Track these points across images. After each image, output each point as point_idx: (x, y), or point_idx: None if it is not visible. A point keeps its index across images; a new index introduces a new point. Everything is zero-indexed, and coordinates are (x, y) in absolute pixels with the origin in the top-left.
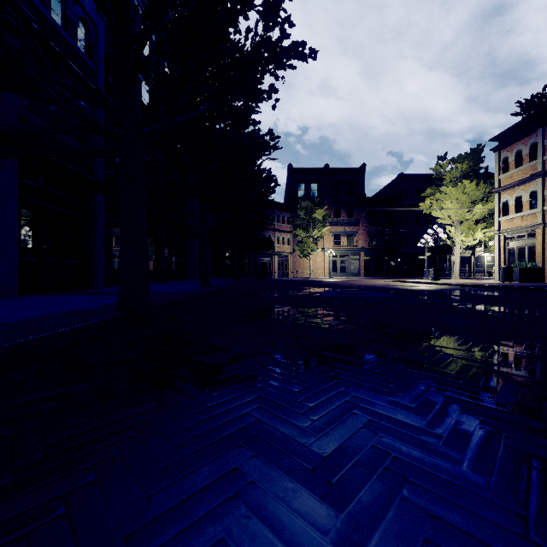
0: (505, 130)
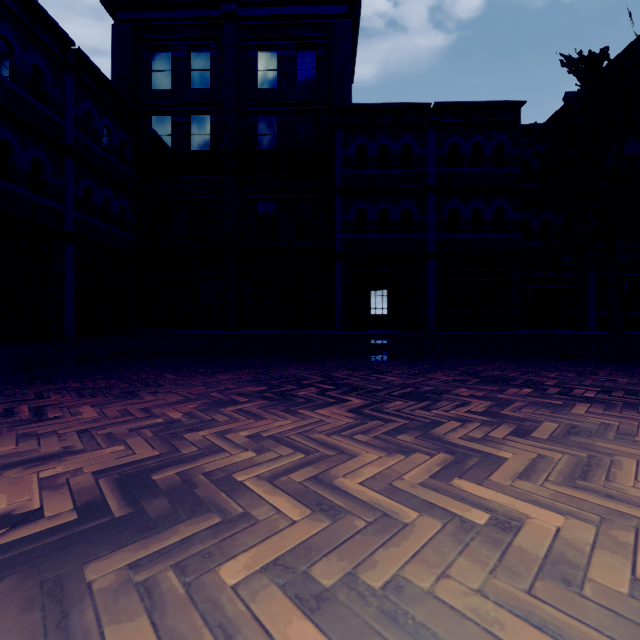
0: None
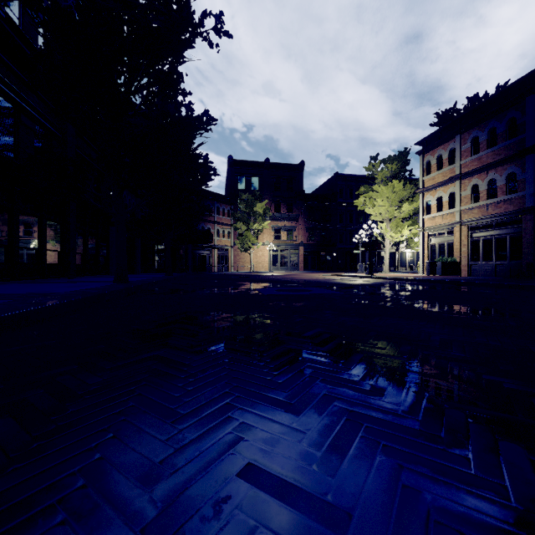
0: (428, 135)
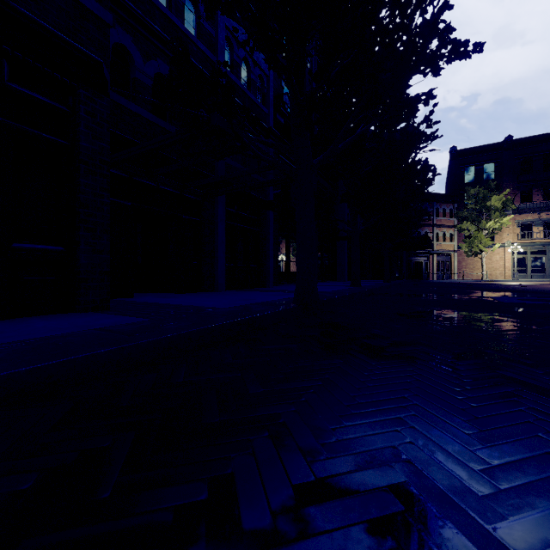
0: None
